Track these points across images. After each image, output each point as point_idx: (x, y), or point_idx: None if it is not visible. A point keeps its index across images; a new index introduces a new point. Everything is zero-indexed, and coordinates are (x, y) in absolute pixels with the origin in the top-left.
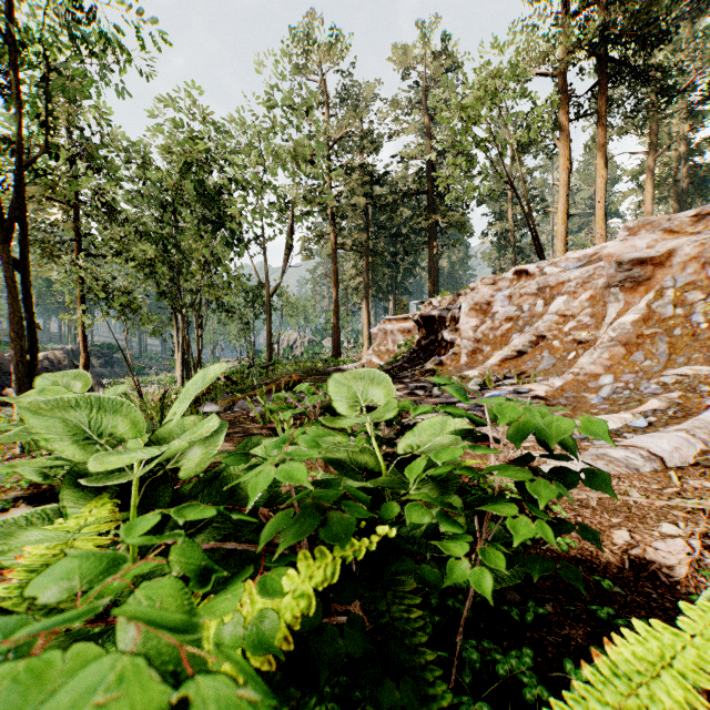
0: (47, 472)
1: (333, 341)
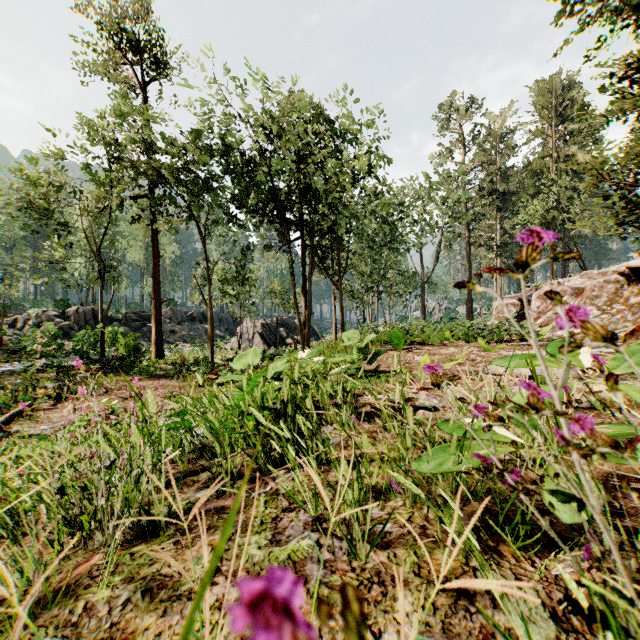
0: None
1: (467, 309)
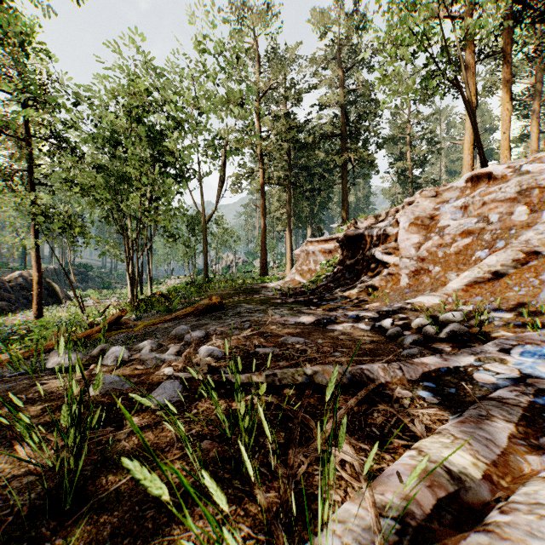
0: None
1: (261, 261)
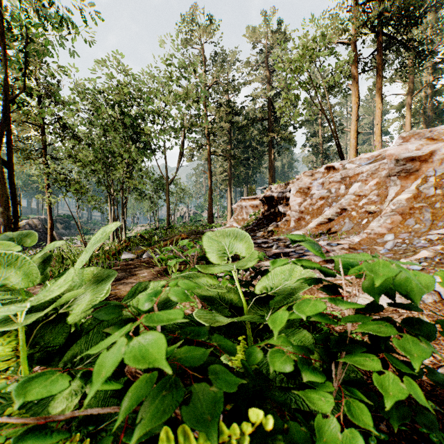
0: (3, 302)
1: (208, 213)
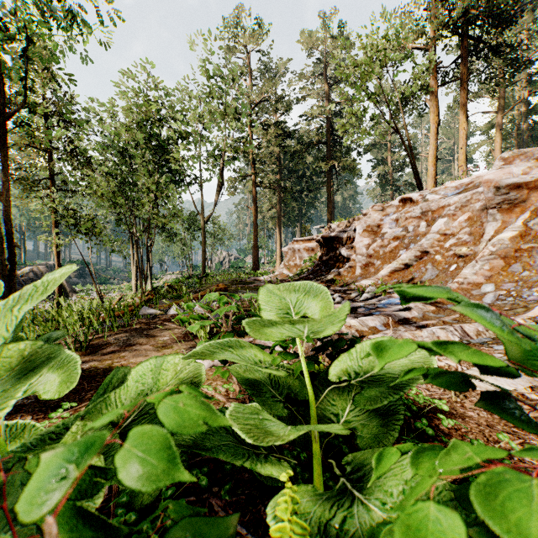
0: None
1: (253, 257)
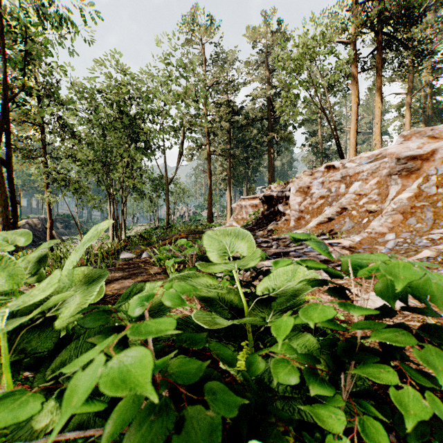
0: None
1: (208, 212)
